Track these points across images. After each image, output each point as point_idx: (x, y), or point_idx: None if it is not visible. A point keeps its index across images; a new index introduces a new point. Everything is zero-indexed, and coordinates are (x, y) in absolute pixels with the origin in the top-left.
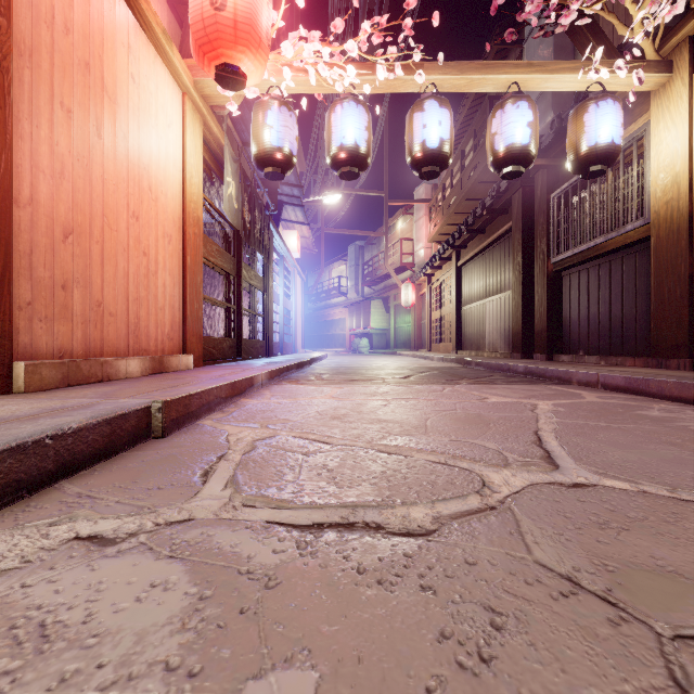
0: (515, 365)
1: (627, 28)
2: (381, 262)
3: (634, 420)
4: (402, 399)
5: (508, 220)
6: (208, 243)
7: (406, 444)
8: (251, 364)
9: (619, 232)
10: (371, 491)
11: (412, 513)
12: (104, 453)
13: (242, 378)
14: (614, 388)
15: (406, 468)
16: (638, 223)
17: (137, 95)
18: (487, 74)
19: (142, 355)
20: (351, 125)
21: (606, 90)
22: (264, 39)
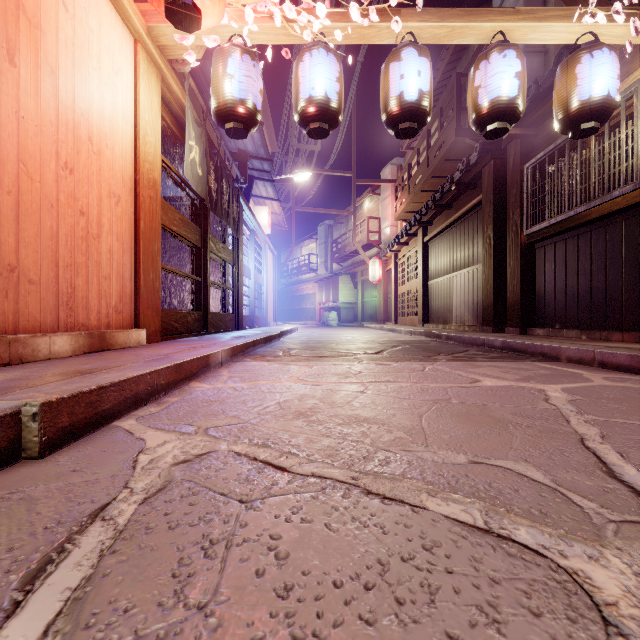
0: (491, 340)
1: None
2: (349, 240)
3: None
4: (381, 382)
5: (476, 194)
6: (170, 210)
7: (405, 471)
8: (214, 339)
9: (604, 199)
10: None
11: None
12: None
13: (192, 358)
14: (615, 367)
15: (422, 549)
16: (627, 189)
17: (71, 28)
18: (470, 21)
19: (79, 330)
20: (321, 74)
21: (599, 40)
22: None
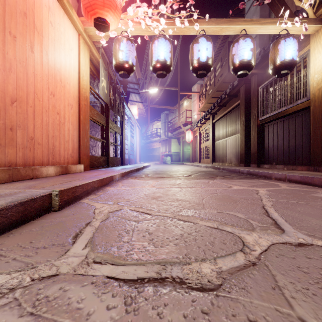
0: (242, 170)
1: (300, 2)
2: (176, 121)
3: (313, 199)
4: (188, 187)
5: (237, 100)
6: (92, 110)
7: (193, 214)
8: (113, 169)
9: (294, 104)
10: (175, 250)
11: (203, 268)
12: (19, 222)
13: (107, 177)
14: (294, 181)
15: (195, 232)
16: (304, 100)
17: (53, 33)
18: (230, 25)
19: (56, 164)
20: (162, 50)
21: (289, 33)
22: (118, 5)
